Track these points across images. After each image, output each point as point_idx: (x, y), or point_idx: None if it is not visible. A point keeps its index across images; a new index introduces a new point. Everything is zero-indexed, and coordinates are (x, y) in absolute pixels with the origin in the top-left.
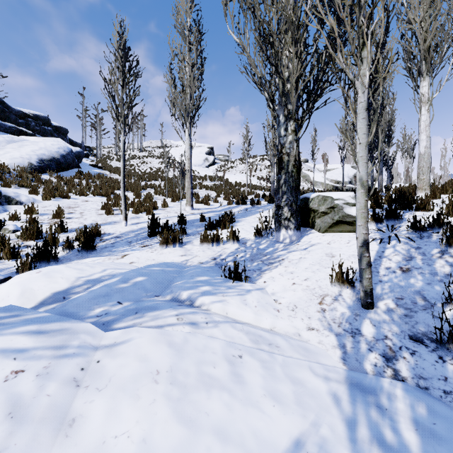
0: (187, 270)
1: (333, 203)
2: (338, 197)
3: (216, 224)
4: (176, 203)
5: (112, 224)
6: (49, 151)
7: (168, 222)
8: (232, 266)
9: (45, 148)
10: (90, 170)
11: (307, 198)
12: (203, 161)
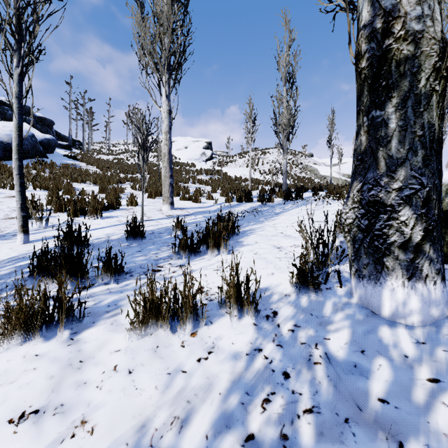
0: None
1: None
2: None
3: (199, 241)
4: (154, 200)
5: (3, 238)
6: None
7: (114, 234)
8: None
9: None
10: (60, 160)
11: None
12: (200, 156)
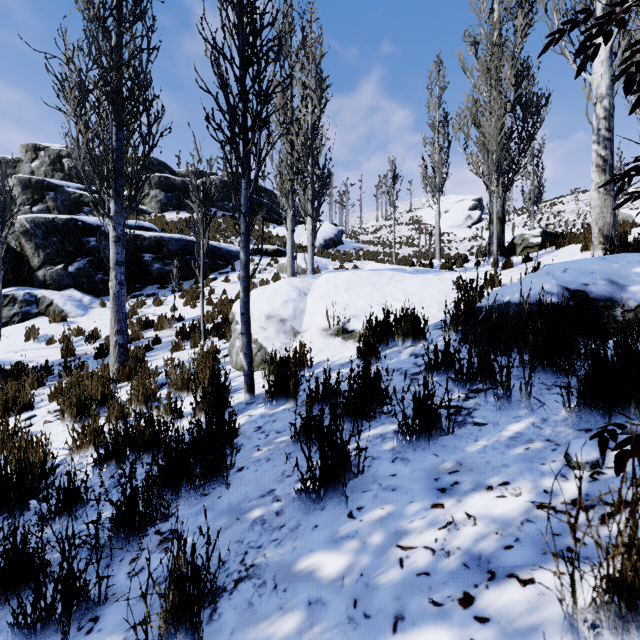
0: None
1: (523, 237)
2: (528, 233)
3: (453, 263)
4: (427, 261)
5: None
6: (328, 233)
7: None
8: None
9: (325, 231)
10: (350, 245)
11: (514, 237)
12: (464, 220)
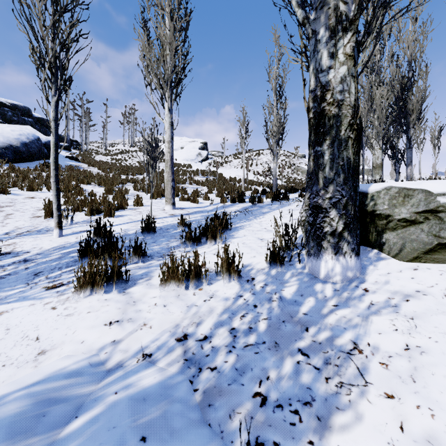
0: (68, 442)
1: (435, 202)
2: (443, 191)
3: (200, 234)
4: (156, 200)
5: (40, 232)
6: (6, 138)
7: (130, 230)
8: (227, 375)
9: (1, 133)
10: (63, 162)
11: (361, 193)
12: (196, 156)
